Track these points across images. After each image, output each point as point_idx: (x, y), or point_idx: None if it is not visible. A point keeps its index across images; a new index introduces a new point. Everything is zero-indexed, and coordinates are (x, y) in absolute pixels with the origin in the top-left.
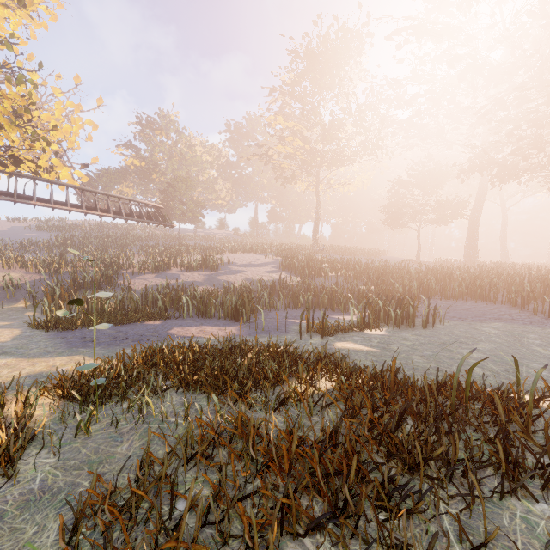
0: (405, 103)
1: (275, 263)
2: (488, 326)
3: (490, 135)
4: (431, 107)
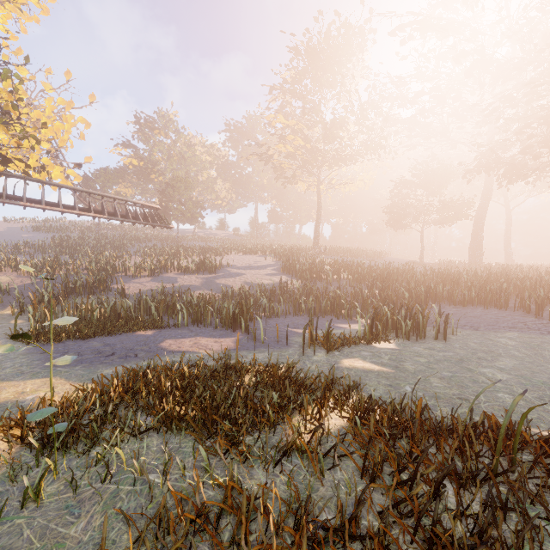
0: (409, 101)
1: (275, 265)
2: (503, 337)
3: (496, 134)
4: (436, 105)
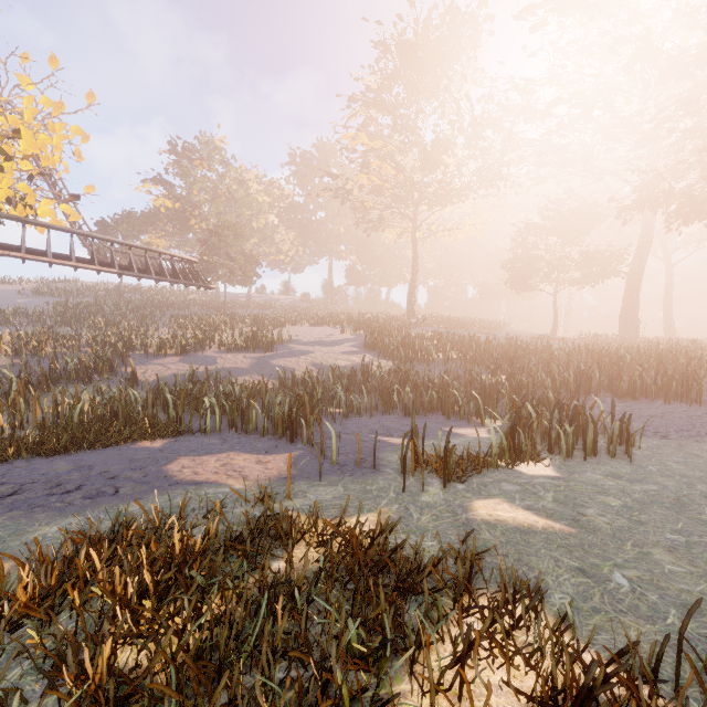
0: (540, 112)
1: (355, 340)
2: None
3: (662, 157)
4: (577, 119)
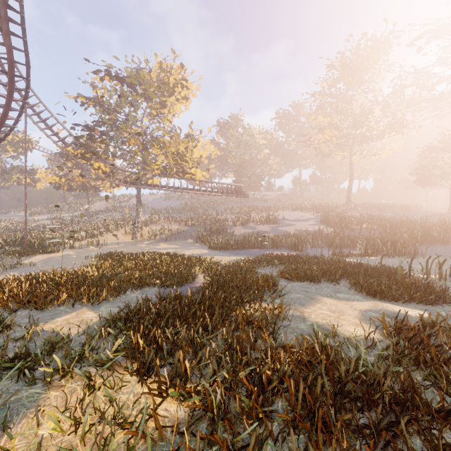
0: (427, 89)
1: (316, 218)
2: None
3: None
4: None
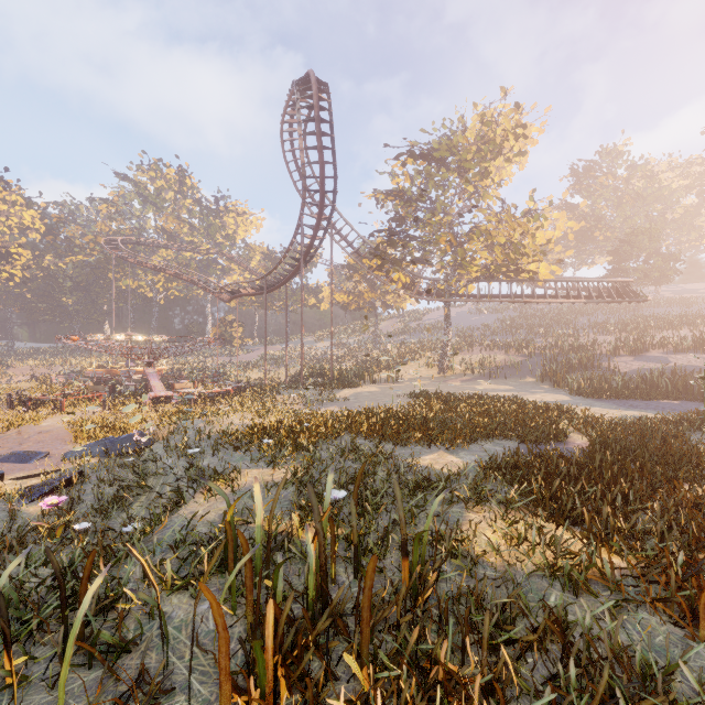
0: None
1: None
2: None
3: None
4: None
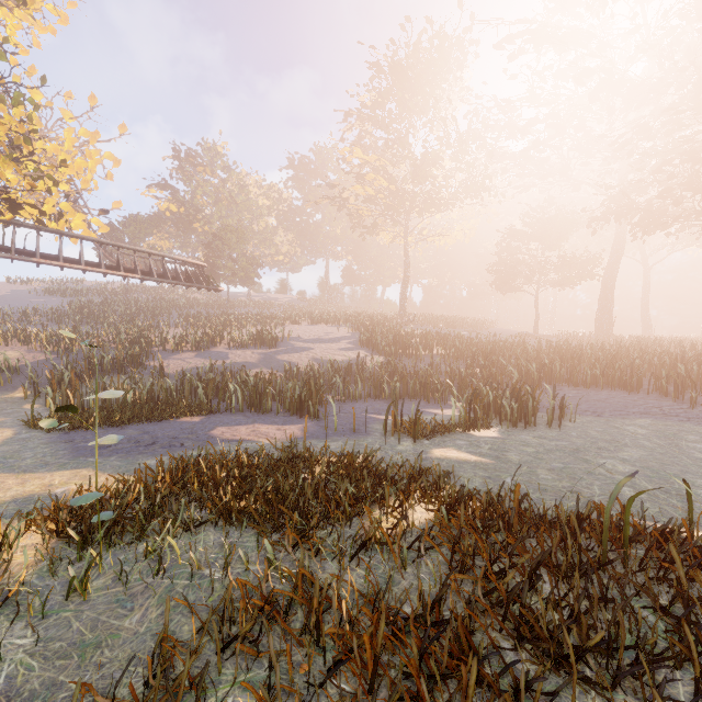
0: (519, 131)
1: (351, 338)
2: (633, 424)
3: (629, 172)
4: (553, 136)
